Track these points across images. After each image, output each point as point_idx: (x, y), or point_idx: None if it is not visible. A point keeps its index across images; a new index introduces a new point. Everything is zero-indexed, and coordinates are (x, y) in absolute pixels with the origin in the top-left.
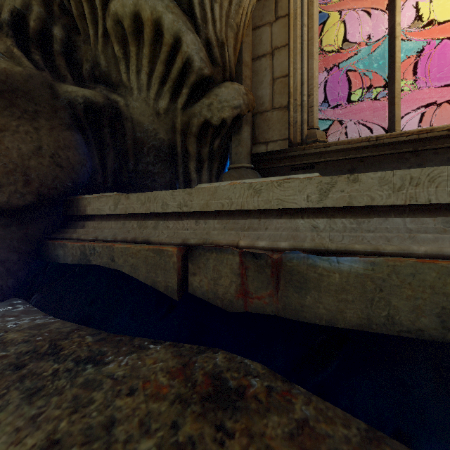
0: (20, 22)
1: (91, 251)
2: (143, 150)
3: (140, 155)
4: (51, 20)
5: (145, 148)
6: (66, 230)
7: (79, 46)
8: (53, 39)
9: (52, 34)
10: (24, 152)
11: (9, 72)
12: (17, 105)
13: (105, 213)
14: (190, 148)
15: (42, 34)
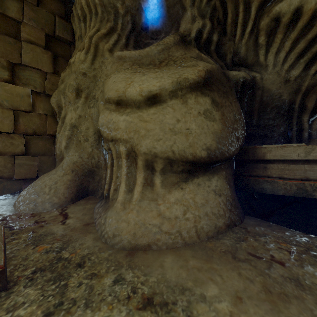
0: (197, 36)
1: (313, 188)
2: (266, 109)
3: (262, 113)
4: (212, 31)
5: (268, 108)
6: (253, 170)
7: (223, 44)
8: (211, 43)
9: (211, 40)
10: (231, 119)
11: (213, 68)
12: (220, 89)
13: (292, 158)
14: (308, 104)
15: (206, 41)
